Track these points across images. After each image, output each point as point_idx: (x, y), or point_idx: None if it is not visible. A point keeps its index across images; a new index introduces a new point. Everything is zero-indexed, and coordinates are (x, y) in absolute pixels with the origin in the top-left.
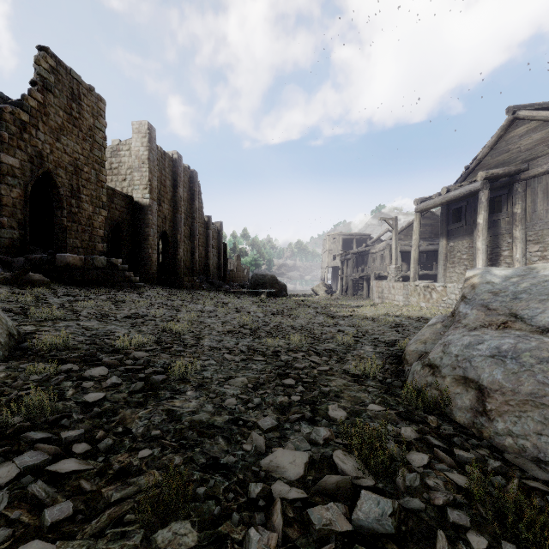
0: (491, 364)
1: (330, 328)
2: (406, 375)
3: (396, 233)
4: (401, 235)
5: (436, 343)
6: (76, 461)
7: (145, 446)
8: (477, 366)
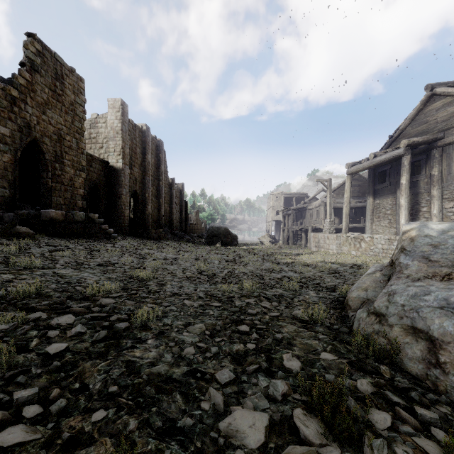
0: (440, 315)
1: (277, 274)
2: (350, 320)
3: (330, 192)
4: (333, 194)
5: (376, 291)
6: (23, 429)
7: (100, 406)
8: (425, 317)
